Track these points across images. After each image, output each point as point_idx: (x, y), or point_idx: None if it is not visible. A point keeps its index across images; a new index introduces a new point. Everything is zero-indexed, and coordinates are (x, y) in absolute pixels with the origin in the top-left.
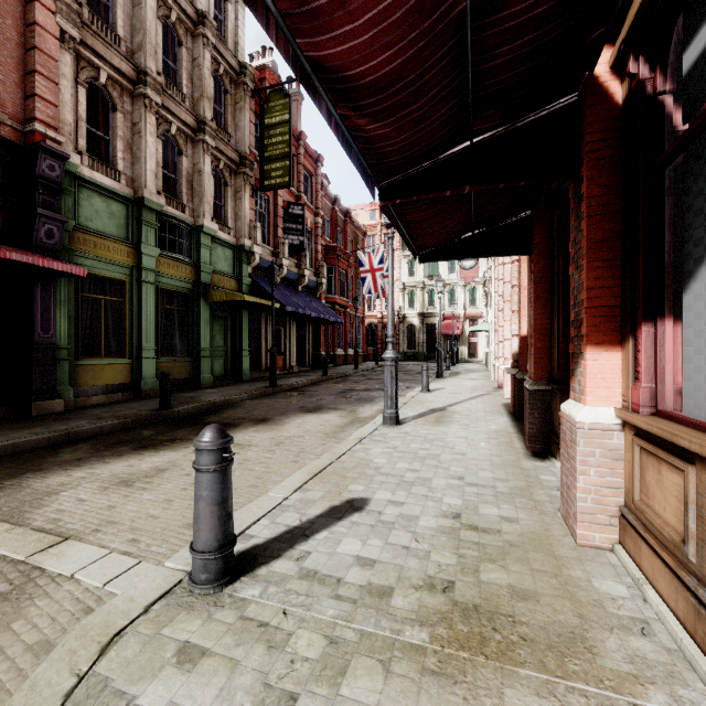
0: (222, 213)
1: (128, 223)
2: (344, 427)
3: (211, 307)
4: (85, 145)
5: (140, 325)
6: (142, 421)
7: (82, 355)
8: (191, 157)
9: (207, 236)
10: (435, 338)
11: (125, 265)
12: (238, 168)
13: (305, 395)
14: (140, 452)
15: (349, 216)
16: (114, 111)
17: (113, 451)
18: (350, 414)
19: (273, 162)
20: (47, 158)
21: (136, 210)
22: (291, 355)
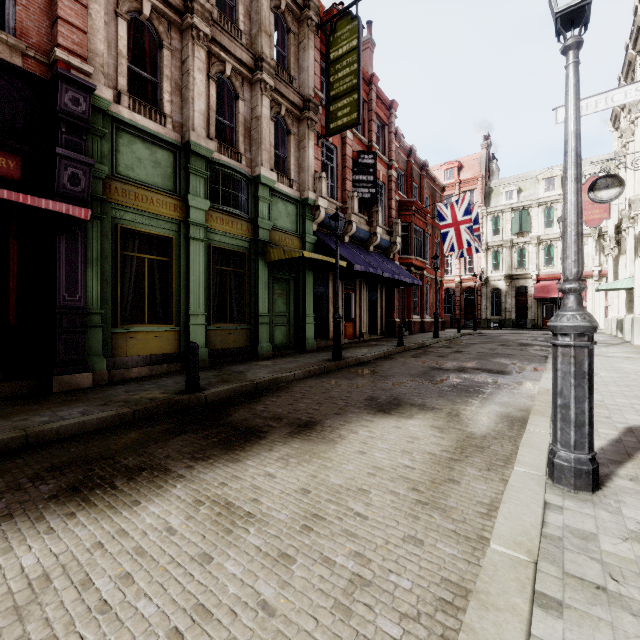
0: (284, 165)
1: (175, 173)
2: (450, 465)
3: (272, 268)
4: (126, 84)
5: (188, 288)
6: (150, 412)
7: (124, 321)
8: (249, 101)
9: (266, 188)
10: (526, 302)
11: (171, 220)
12: (302, 113)
13: (375, 375)
14: (45, 511)
15: (425, 169)
16: (161, 50)
17: (17, 496)
18: (451, 422)
19: (339, 100)
20: (70, 89)
21: (184, 158)
22: (362, 322)
